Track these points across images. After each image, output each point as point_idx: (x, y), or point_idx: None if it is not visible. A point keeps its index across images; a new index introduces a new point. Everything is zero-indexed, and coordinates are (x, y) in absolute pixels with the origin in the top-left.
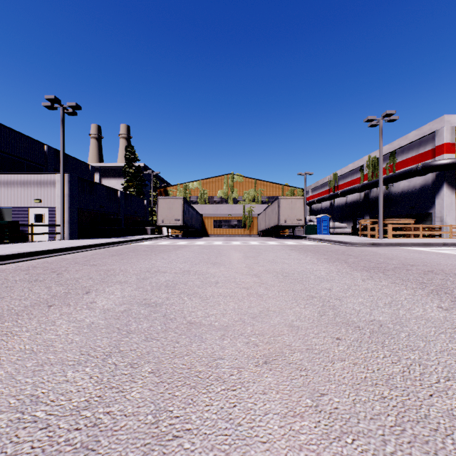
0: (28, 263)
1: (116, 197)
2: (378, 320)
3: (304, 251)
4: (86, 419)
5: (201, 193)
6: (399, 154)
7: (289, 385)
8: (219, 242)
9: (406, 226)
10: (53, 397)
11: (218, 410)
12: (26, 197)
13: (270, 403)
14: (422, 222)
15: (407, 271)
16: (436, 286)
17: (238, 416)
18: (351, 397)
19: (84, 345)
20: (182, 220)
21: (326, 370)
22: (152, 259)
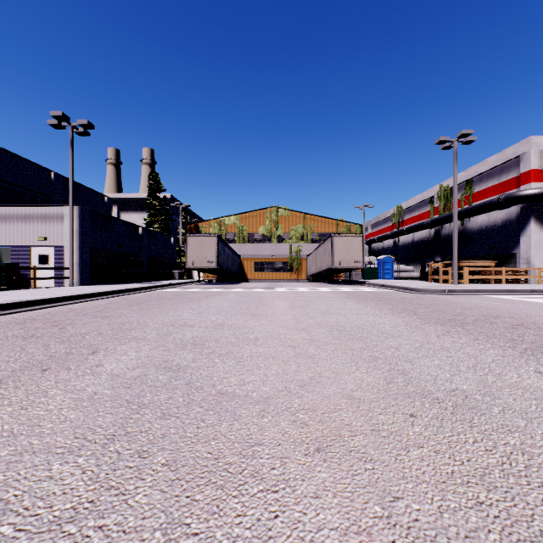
0: (25, 315)
1: (137, 235)
2: (462, 389)
3: (363, 300)
4: (69, 537)
5: (240, 230)
6: (476, 183)
7: (350, 484)
8: (260, 289)
9: (486, 269)
10: (28, 503)
11: (253, 524)
12: (27, 234)
13: (325, 512)
14: (505, 265)
15: (492, 324)
16: (529, 344)
17: (280, 533)
18: (436, 502)
19: (80, 425)
20: (216, 262)
21: (399, 461)
22: (179, 310)
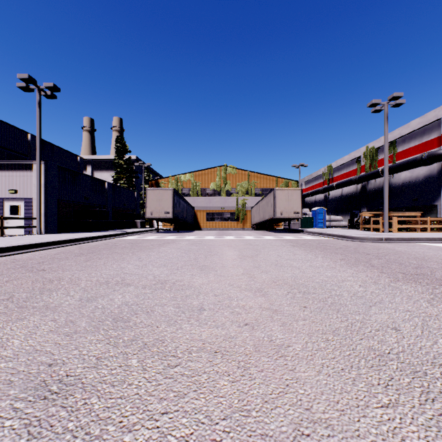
0: None
1: (103, 189)
2: None
3: (309, 249)
4: None
5: (194, 185)
6: (400, 144)
7: None
8: (210, 236)
9: (413, 219)
10: None
11: None
12: None
13: None
14: (426, 215)
15: None
16: None
17: None
18: None
19: None
20: (171, 213)
21: None
22: (125, 260)
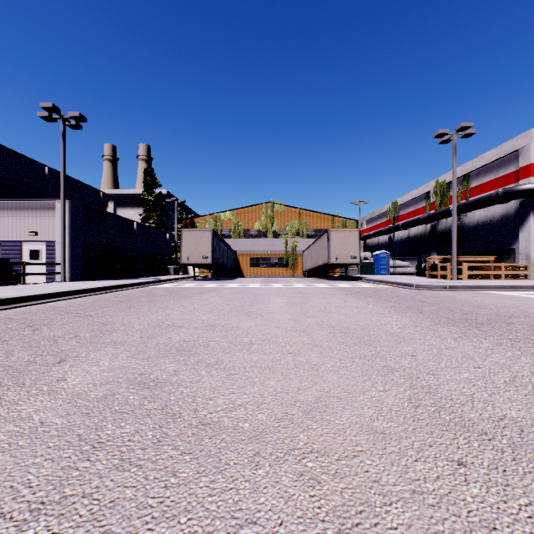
0: (3, 314)
1: (131, 230)
2: (511, 417)
3: (363, 297)
4: None
5: (235, 225)
6: (474, 178)
7: None
8: (255, 284)
9: (485, 264)
10: None
11: None
12: (18, 228)
13: None
14: (503, 260)
15: (509, 325)
16: None
17: None
18: None
19: (1, 482)
20: (211, 257)
21: None
22: (169, 308)
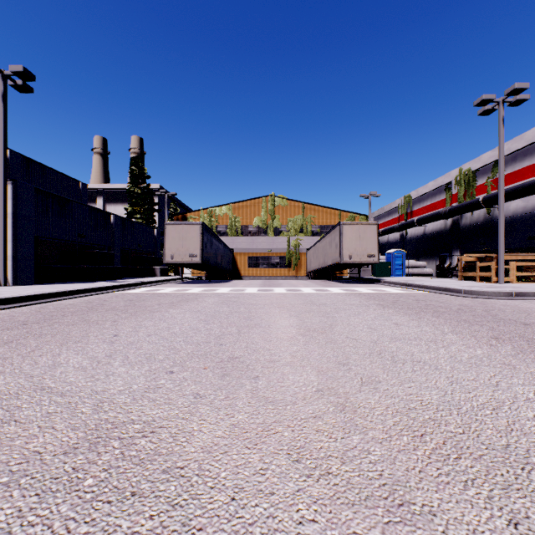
0: None
1: (107, 223)
2: None
3: (413, 312)
4: None
5: (232, 221)
6: (508, 164)
7: None
8: (252, 289)
9: None
10: None
11: None
12: None
13: None
14: None
15: None
16: None
17: None
18: None
19: None
20: (199, 256)
21: None
22: (81, 342)
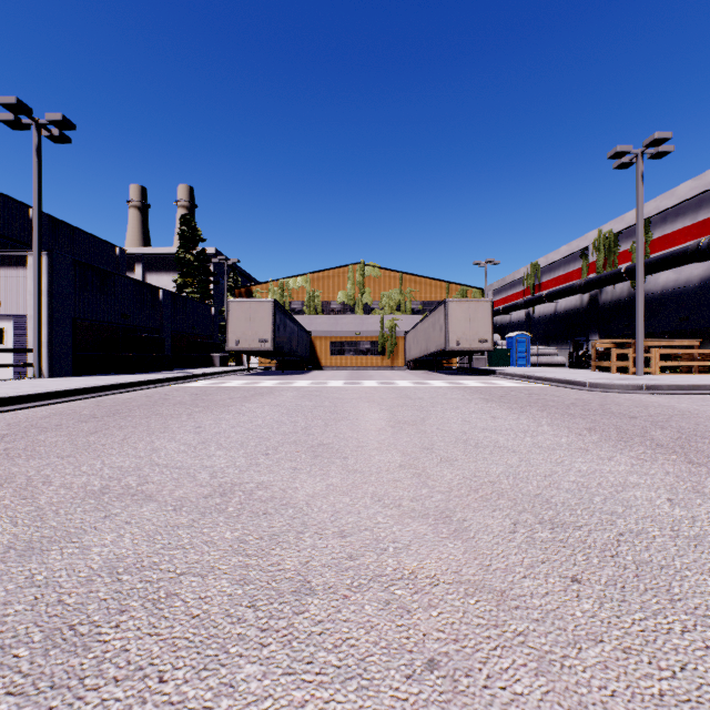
0: None
1: (155, 301)
2: None
3: (518, 406)
4: None
5: (310, 296)
6: (657, 225)
7: None
8: (337, 382)
9: (685, 351)
10: None
11: None
12: None
13: None
14: (705, 345)
15: None
16: None
17: None
18: None
19: None
20: (271, 341)
21: None
22: (167, 432)
